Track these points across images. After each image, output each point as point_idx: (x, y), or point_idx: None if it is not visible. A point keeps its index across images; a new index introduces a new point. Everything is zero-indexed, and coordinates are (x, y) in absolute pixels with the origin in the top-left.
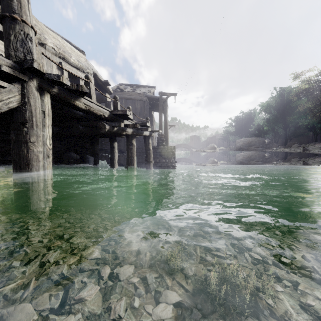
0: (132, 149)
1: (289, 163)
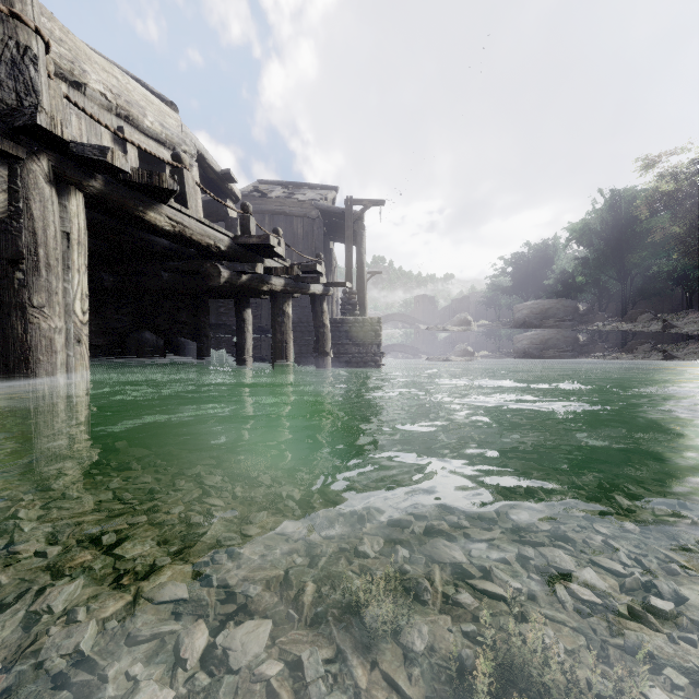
0: (283, 325)
1: (633, 355)
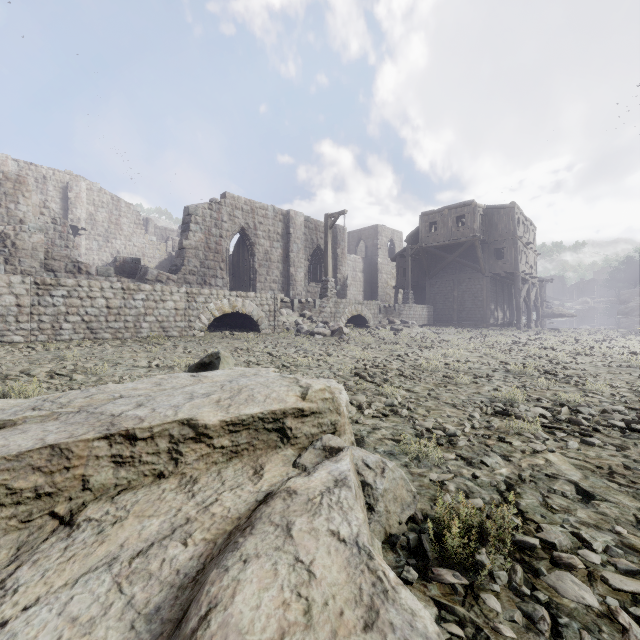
0: None
1: None
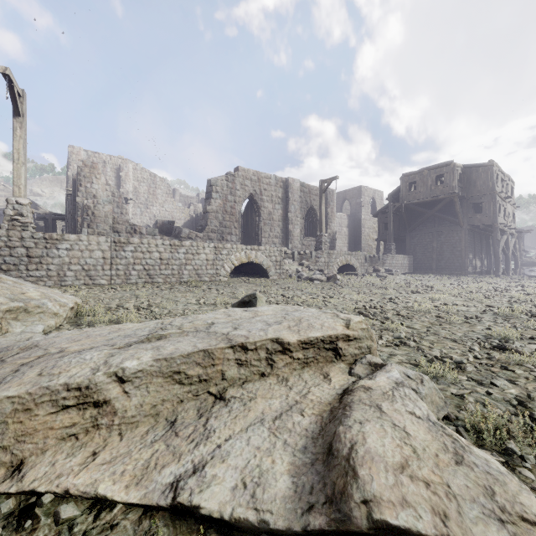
0: None
1: None
